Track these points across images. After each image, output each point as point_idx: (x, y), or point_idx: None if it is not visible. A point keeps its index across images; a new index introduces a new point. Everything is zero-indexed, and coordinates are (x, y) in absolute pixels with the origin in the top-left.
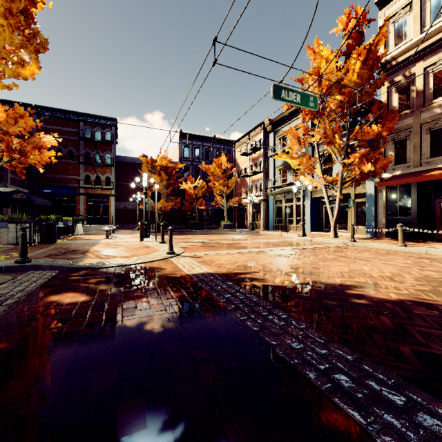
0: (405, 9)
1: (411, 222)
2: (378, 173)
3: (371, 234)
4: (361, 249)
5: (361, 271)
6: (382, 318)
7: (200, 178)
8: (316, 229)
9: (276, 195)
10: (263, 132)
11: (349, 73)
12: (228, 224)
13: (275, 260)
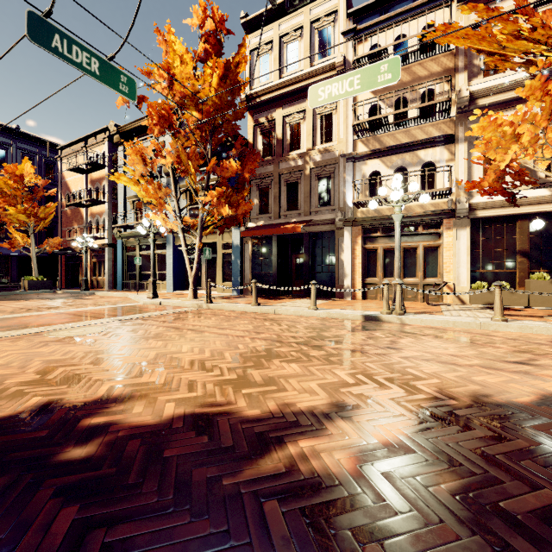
0: (268, 46)
1: (273, 277)
2: (240, 219)
3: (237, 292)
4: (213, 313)
5: (172, 356)
6: (62, 518)
7: None
8: (181, 287)
9: (128, 239)
10: (109, 142)
11: (206, 85)
12: (41, 282)
13: (32, 354)
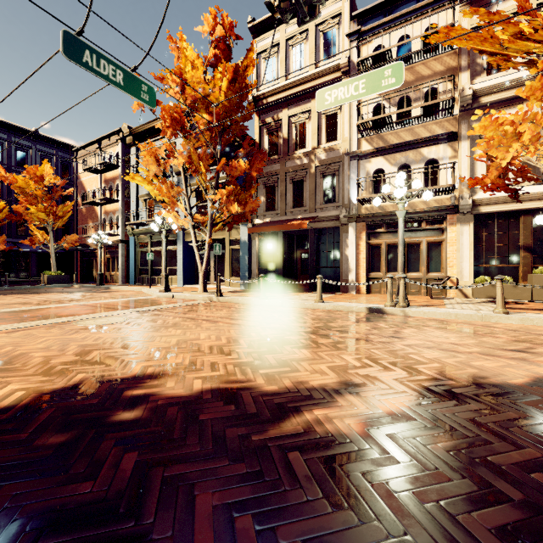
0: (274, 49)
1: (279, 272)
2: (248, 216)
3: (245, 286)
4: (223, 306)
5: (192, 342)
6: (127, 460)
7: (4, 196)
8: (191, 282)
9: (140, 236)
10: (122, 143)
11: (216, 89)
12: (59, 277)
13: (66, 339)
